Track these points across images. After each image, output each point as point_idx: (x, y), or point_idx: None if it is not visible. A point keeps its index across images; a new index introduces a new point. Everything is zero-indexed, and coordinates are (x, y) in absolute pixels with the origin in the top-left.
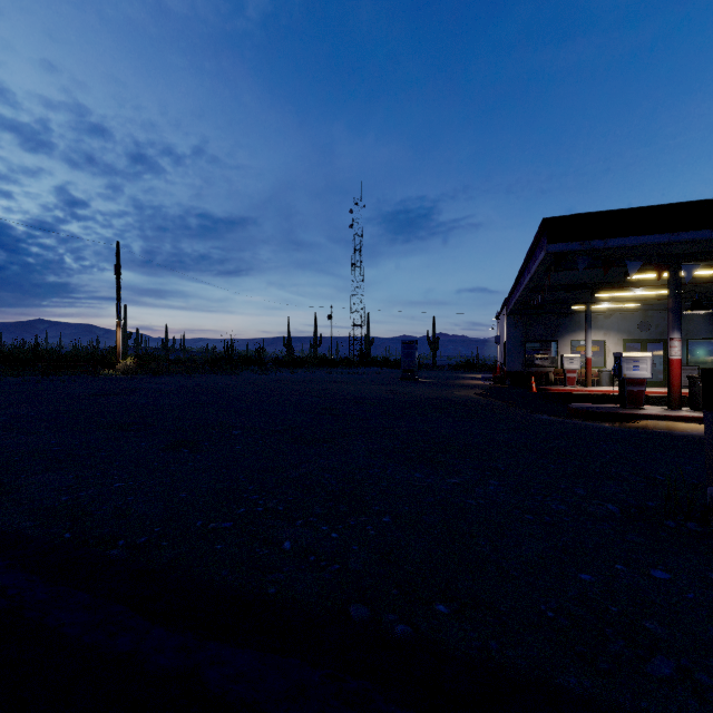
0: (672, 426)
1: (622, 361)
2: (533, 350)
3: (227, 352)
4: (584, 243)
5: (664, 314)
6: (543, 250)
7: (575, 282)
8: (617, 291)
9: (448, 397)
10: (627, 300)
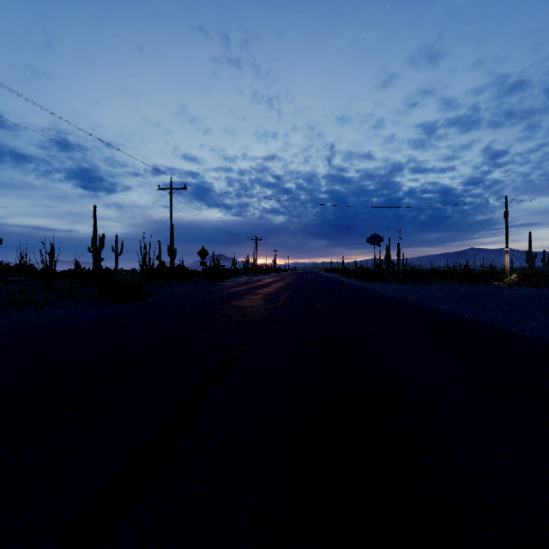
0: None
1: None
2: None
3: None
4: None
5: None
6: None
7: None
8: None
9: None
10: None
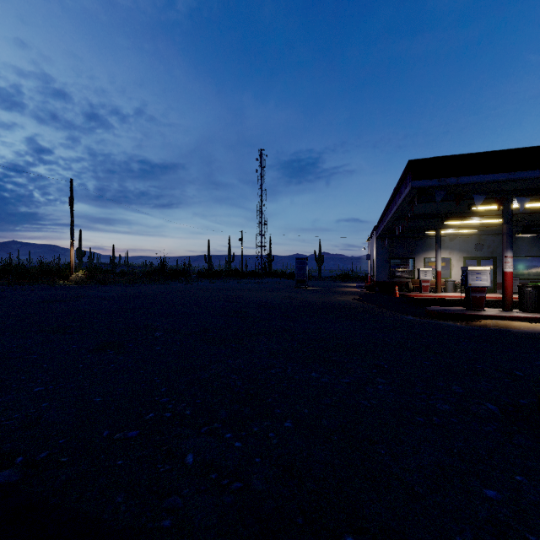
0: (508, 324)
1: (468, 273)
2: (395, 265)
3: (161, 266)
4: (441, 180)
5: (494, 238)
6: (408, 185)
7: (430, 212)
8: (461, 220)
9: (332, 301)
10: (468, 227)
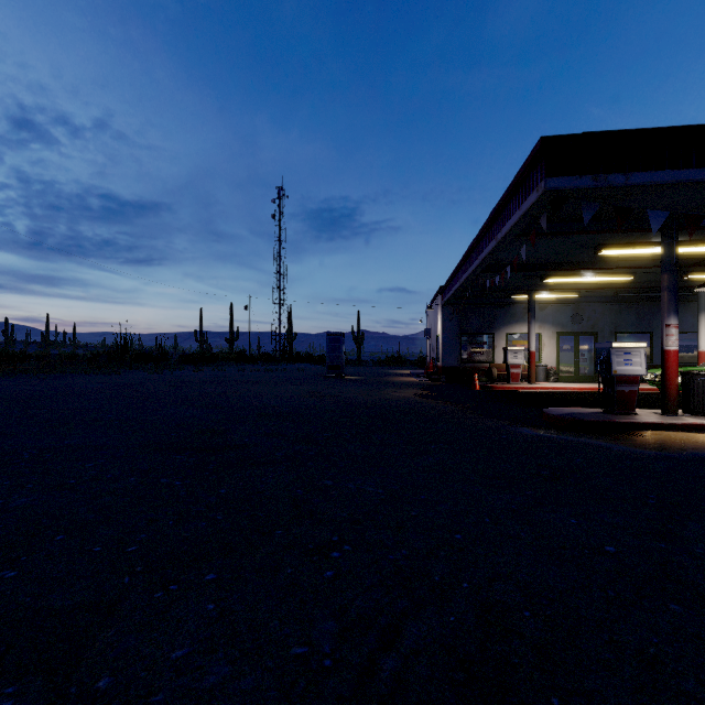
0: (694, 440)
1: (611, 353)
2: (469, 343)
3: (121, 346)
4: (598, 177)
5: (595, 307)
6: (534, 190)
7: (533, 260)
8: (568, 276)
9: (386, 400)
10: (571, 288)
